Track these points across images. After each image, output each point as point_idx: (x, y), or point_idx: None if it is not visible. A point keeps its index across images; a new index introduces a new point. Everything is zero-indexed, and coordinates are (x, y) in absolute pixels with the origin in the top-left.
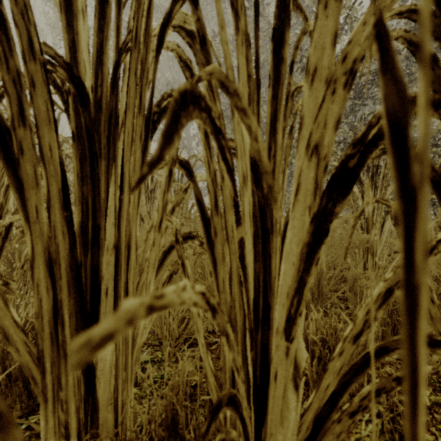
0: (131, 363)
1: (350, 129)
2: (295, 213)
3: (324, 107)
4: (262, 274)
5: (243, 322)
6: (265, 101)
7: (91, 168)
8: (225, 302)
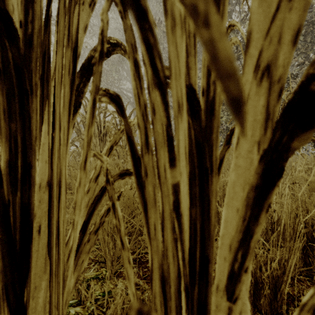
0: (62, 304)
1: None
2: (241, 150)
3: (279, 18)
4: (199, 221)
5: (177, 274)
6: None
7: (20, 105)
8: (157, 250)
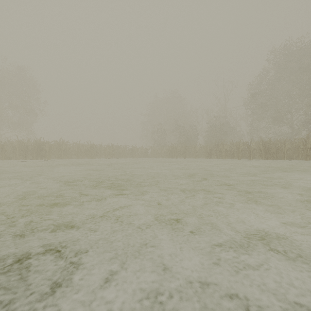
0: None
1: None
2: None
3: None
4: None
5: None
6: None
7: None
8: None
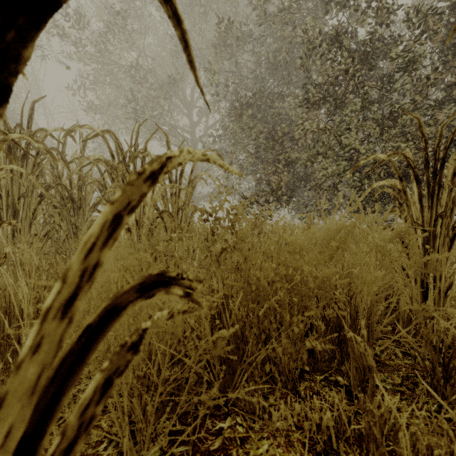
0: None
1: (377, 125)
2: None
3: None
4: None
5: None
6: (278, 97)
7: None
8: None
